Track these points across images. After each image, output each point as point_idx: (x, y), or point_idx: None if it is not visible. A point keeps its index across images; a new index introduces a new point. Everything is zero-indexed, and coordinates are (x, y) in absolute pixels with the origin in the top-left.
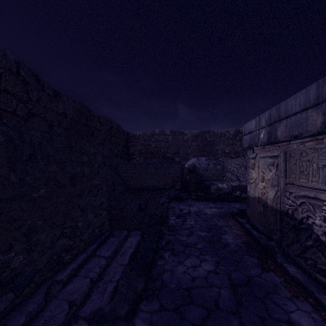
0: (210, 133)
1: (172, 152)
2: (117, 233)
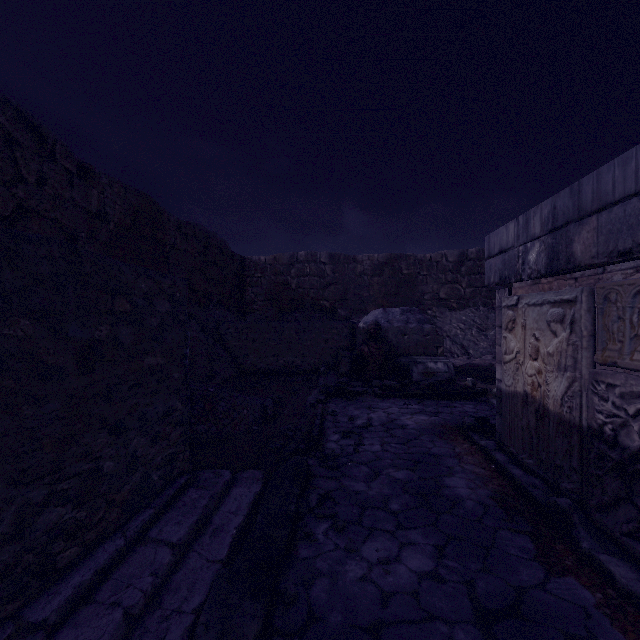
0: (409, 259)
1: (333, 298)
2: (208, 478)
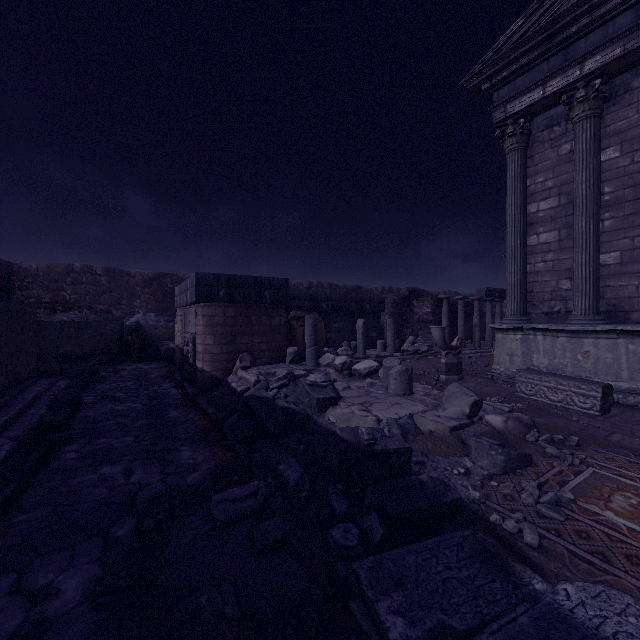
0: (173, 277)
1: (109, 303)
2: (48, 378)
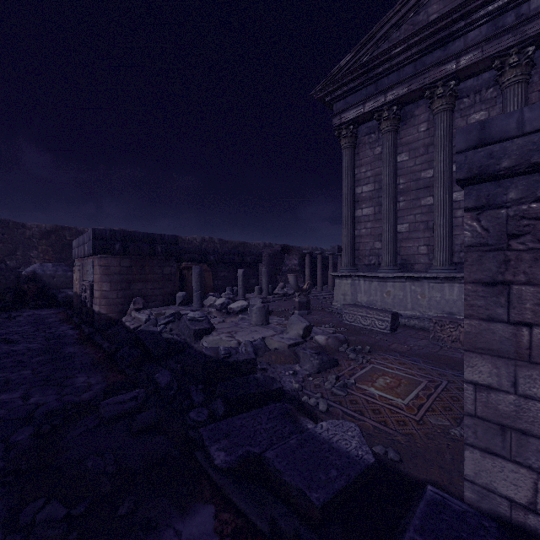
0: (72, 230)
1: (2, 253)
2: None
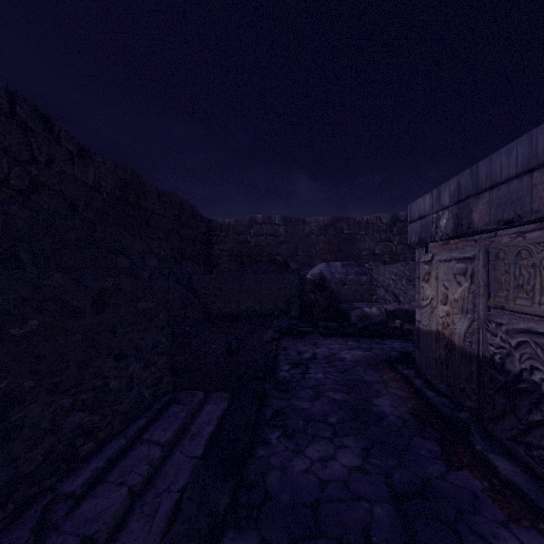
0: (349, 221)
1: (285, 253)
2: (186, 397)
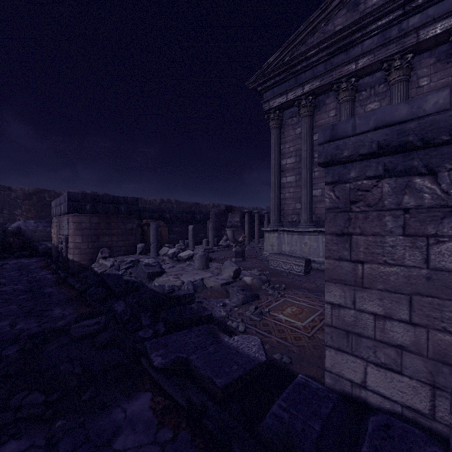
0: (51, 192)
1: None
2: None
